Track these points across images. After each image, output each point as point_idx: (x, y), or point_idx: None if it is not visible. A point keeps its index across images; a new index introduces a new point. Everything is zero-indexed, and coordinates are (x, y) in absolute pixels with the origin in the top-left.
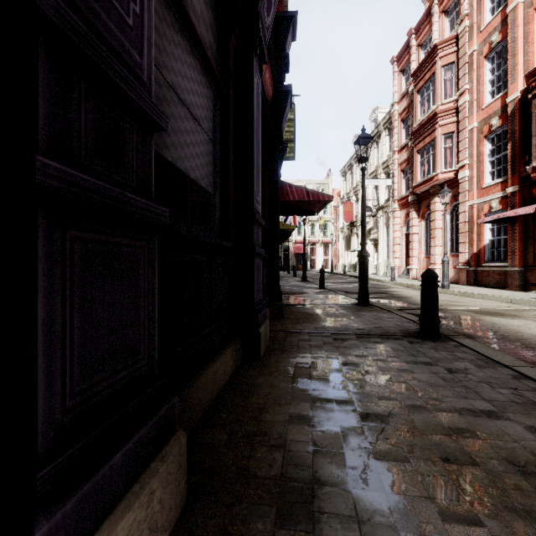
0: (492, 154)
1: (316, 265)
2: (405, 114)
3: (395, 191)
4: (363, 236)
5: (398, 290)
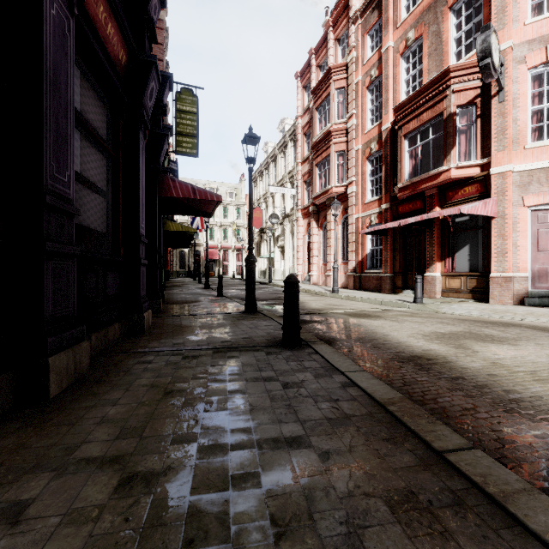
0: (372, 174)
1: (228, 272)
2: (307, 128)
3: (299, 201)
4: (250, 240)
5: None
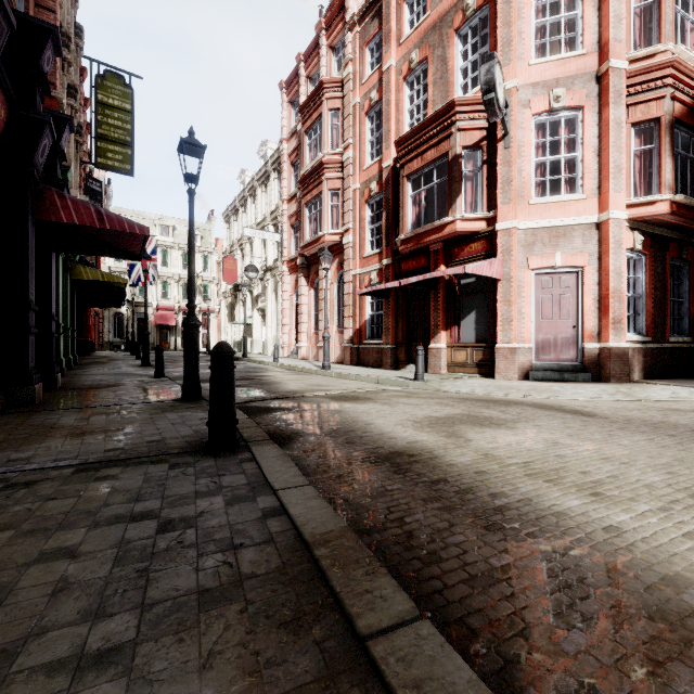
0: (373, 222)
1: None
2: (295, 156)
3: (284, 250)
4: (190, 295)
5: (273, 373)
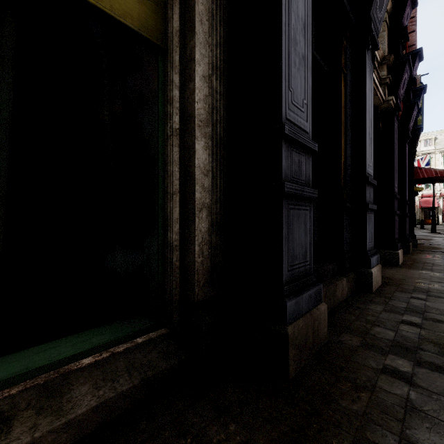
0: None
1: None
2: None
3: None
4: None
5: None
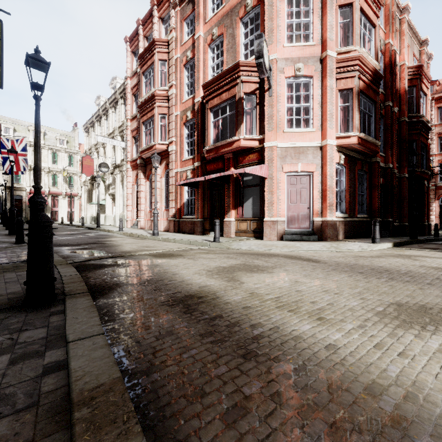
0: (188, 138)
1: (59, 218)
2: (136, 90)
3: (128, 153)
4: (35, 178)
5: (117, 239)
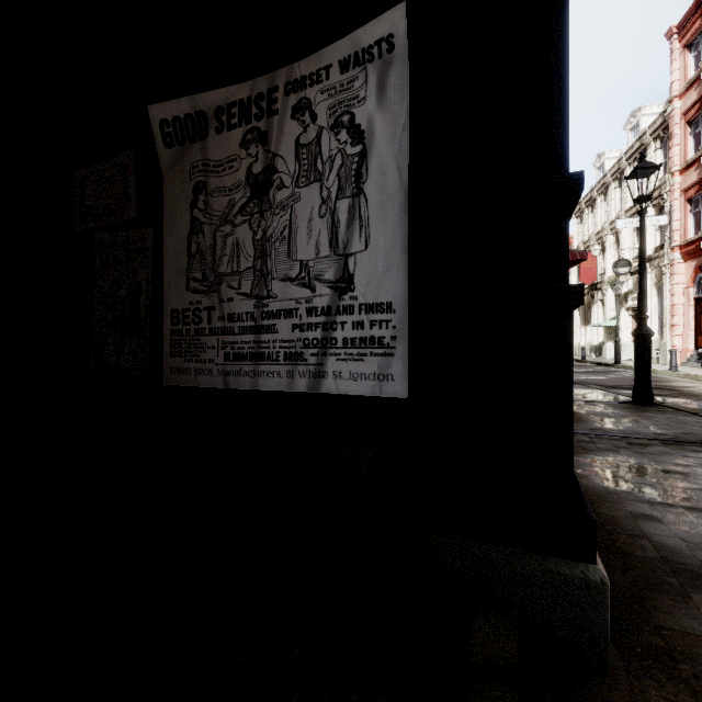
0: None
1: None
2: (695, 112)
3: (675, 233)
4: (641, 307)
5: (688, 384)
